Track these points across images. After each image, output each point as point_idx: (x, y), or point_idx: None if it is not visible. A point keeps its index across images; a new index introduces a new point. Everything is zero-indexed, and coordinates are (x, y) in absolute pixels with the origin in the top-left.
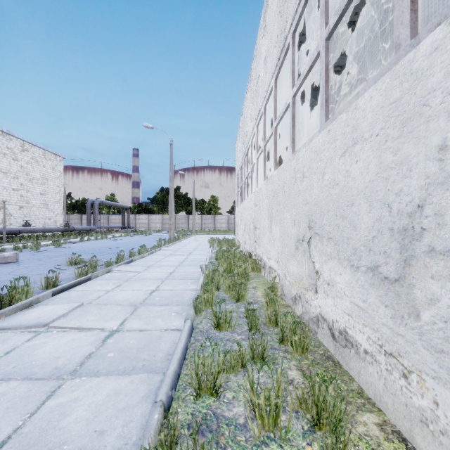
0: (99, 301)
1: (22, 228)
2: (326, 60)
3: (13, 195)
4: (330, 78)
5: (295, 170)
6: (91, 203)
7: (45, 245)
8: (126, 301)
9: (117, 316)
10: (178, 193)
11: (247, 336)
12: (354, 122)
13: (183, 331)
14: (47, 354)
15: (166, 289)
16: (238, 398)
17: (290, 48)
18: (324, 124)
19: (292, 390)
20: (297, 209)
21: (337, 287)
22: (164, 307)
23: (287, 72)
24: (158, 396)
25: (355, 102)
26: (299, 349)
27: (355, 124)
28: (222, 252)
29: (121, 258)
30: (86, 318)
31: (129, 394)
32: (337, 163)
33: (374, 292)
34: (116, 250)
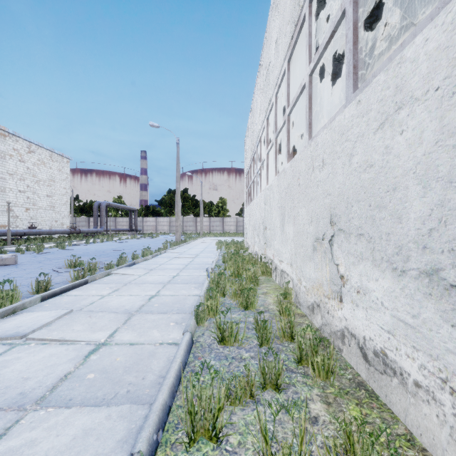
0: (91, 307)
1: (28, 230)
2: (354, 17)
3: (20, 197)
4: (359, 39)
5: (313, 158)
6: (97, 205)
7: (49, 247)
8: (121, 308)
9: (108, 326)
10: (186, 195)
11: (256, 353)
12: (398, 81)
13: (180, 347)
14: (16, 373)
15: (167, 294)
16: (246, 444)
17: (306, 19)
18: (351, 96)
19: (317, 433)
20: (315, 203)
21: (371, 296)
22: (162, 315)
23: (299, 60)
24: (137, 445)
25: (399, 54)
26: (323, 372)
27: (399, 83)
28: (230, 255)
29: (122, 260)
30: (71, 328)
31: (102, 437)
32: (372, 139)
33: (432, 304)
34: (120, 252)
